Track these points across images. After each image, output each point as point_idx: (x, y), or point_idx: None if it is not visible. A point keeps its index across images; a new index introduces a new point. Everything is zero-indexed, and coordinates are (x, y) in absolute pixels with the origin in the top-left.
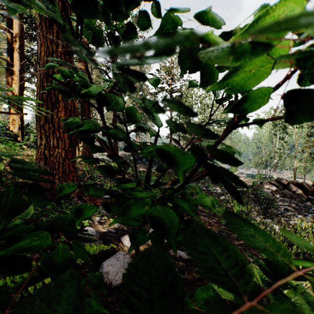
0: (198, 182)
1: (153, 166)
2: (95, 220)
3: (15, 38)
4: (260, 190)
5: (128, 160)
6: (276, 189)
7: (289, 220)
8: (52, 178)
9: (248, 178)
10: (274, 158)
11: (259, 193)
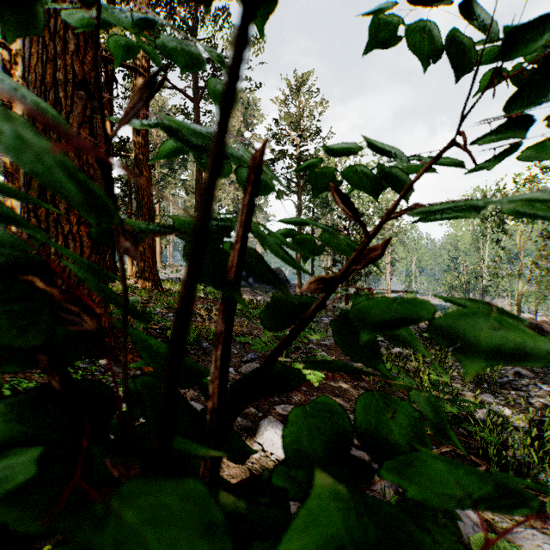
0: None
1: (268, 291)
2: None
3: (15, 58)
4: None
5: None
6: None
7: (527, 395)
8: None
9: None
10: (481, 277)
11: None
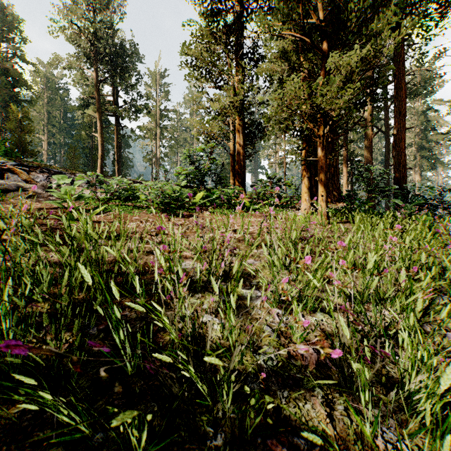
0: None
1: None
2: None
3: None
4: None
5: None
6: None
7: None
8: None
9: None
10: None
11: None
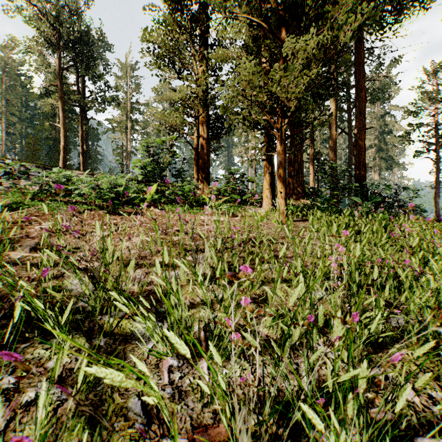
0: None
1: None
2: None
3: None
4: None
5: None
6: None
7: None
8: None
9: None
10: None
11: None
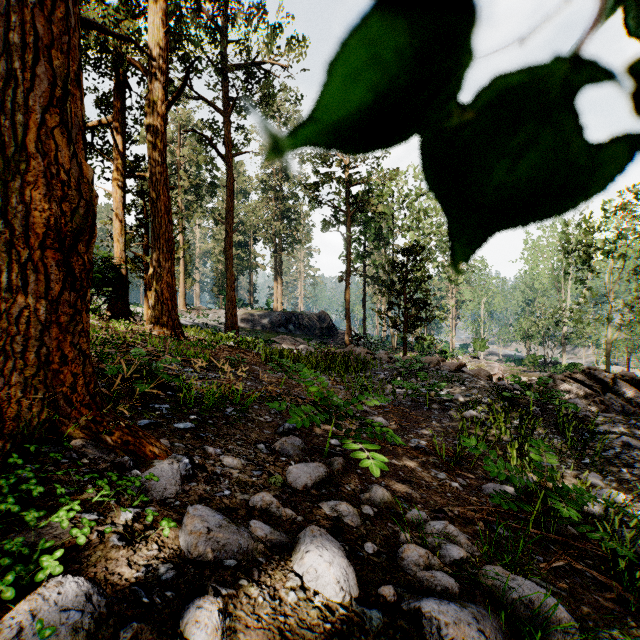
0: (410, 375)
1: (311, 338)
2: (116, 523)
3: None
4: (556, 396)
5: (258, 326)
6: (587, 392)
7: None
8: (2, 384)
9: (507, 365)
10: (563, 322)
11: (555, 403)
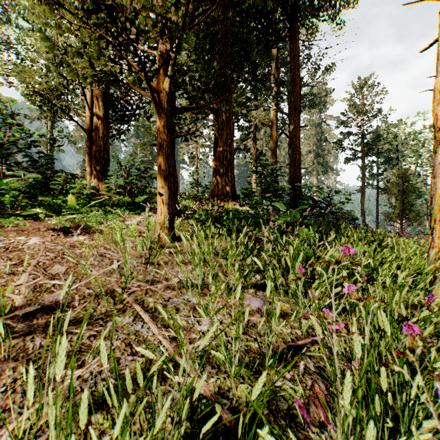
0: None
1: None
2: None
3: None
4: None
5: None
6: None
7: None
8: None
9: None
10: None
11: None
